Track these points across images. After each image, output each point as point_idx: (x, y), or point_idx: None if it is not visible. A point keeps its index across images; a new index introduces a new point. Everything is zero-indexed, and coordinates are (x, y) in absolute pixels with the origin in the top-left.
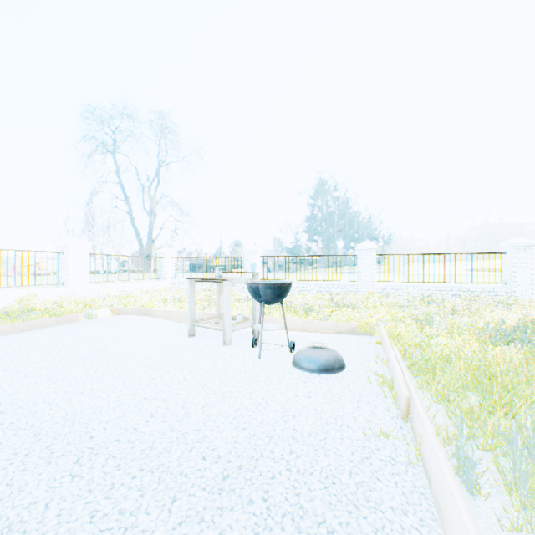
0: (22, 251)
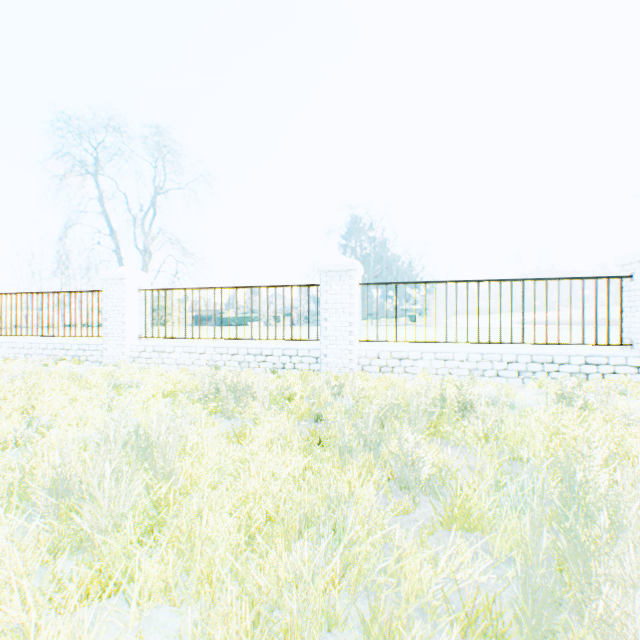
0: None
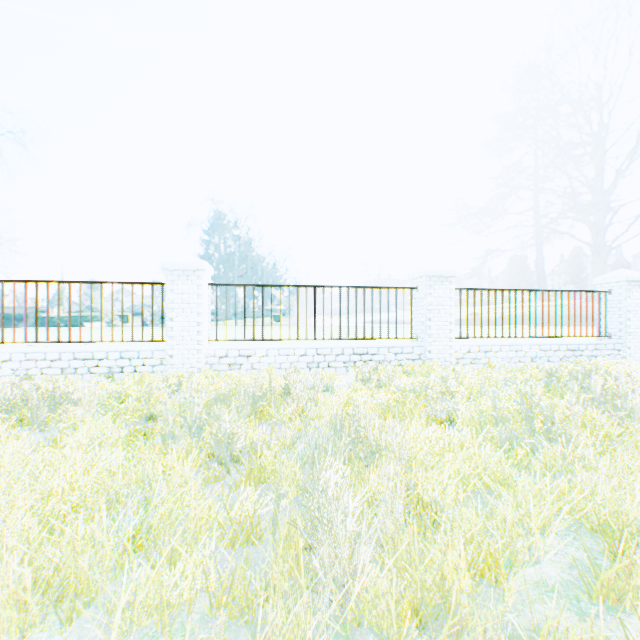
0: None
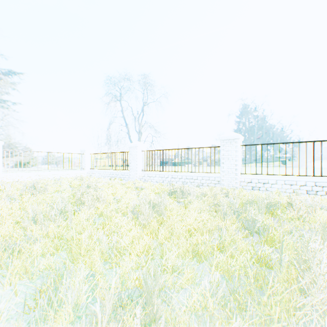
0: None
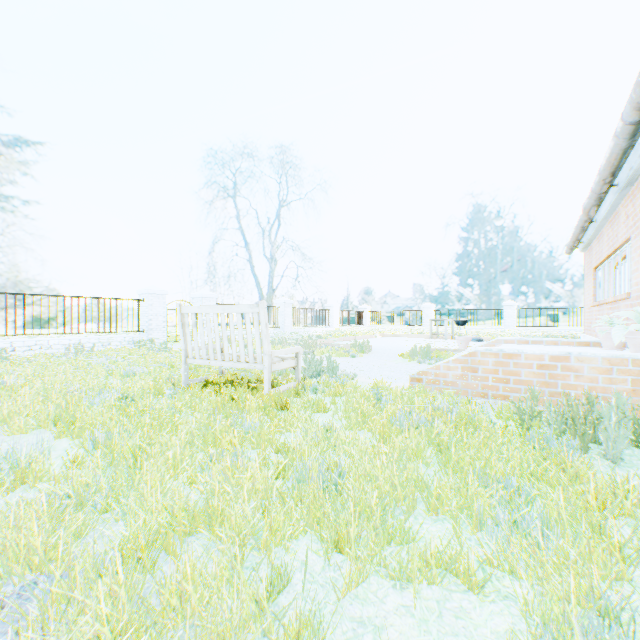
0: (320, 309)
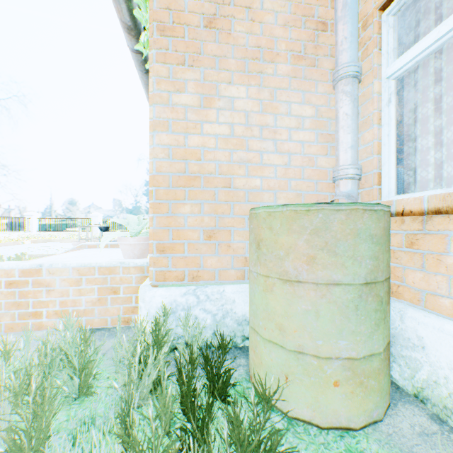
0: None
